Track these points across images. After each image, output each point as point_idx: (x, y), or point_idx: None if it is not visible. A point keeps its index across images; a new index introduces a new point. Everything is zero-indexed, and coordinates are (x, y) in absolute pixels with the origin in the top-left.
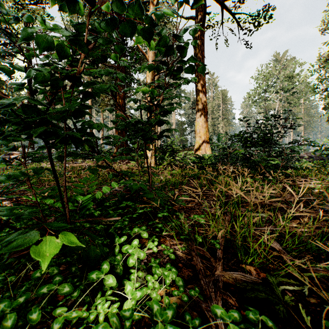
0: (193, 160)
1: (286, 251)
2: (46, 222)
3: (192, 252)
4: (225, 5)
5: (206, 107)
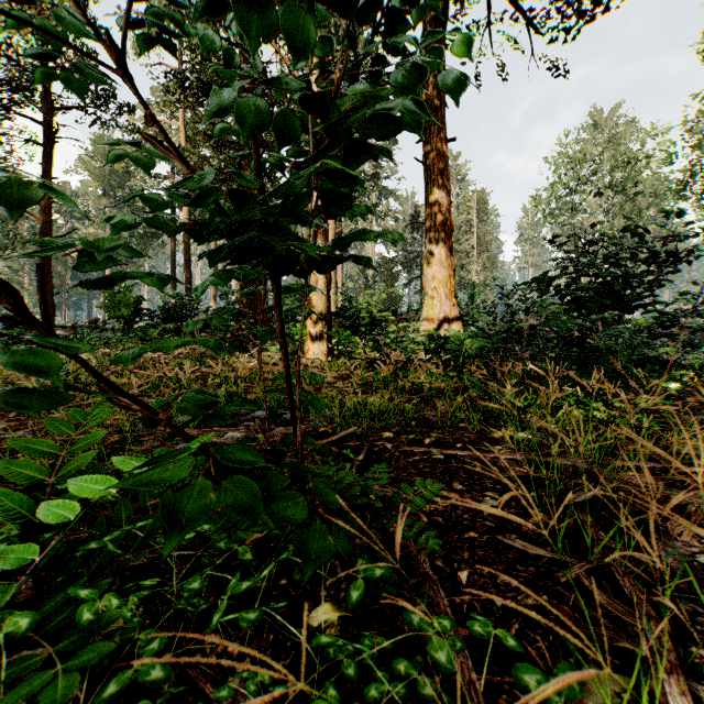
0: (422, 344)
1: None
2: None
3: None
4: None
5: (449, 220)
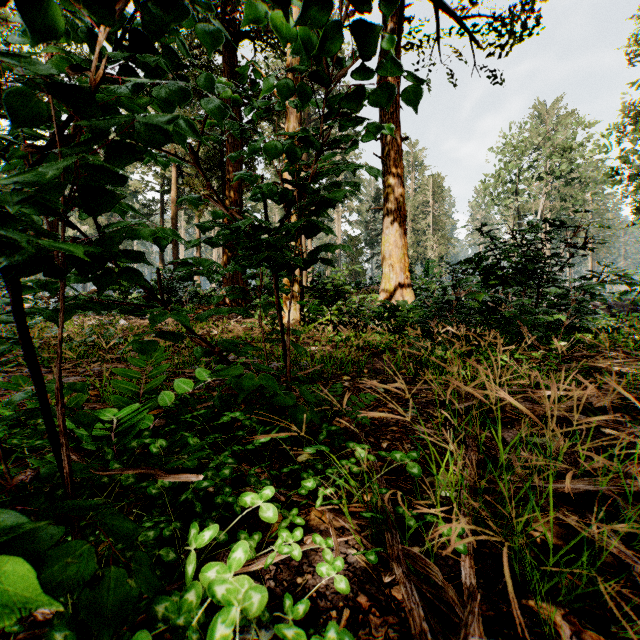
0: (378, 312)
1: (629, 549)
2: (9, 482)
3: (393, 565)
4: (441, 2)
5: (403, 207)
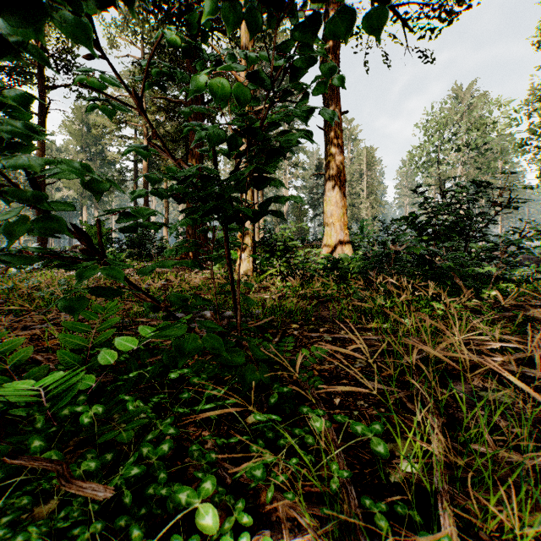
0: (321, 264)
1: None
2: None
3: None
4: None
5: (343, 172)
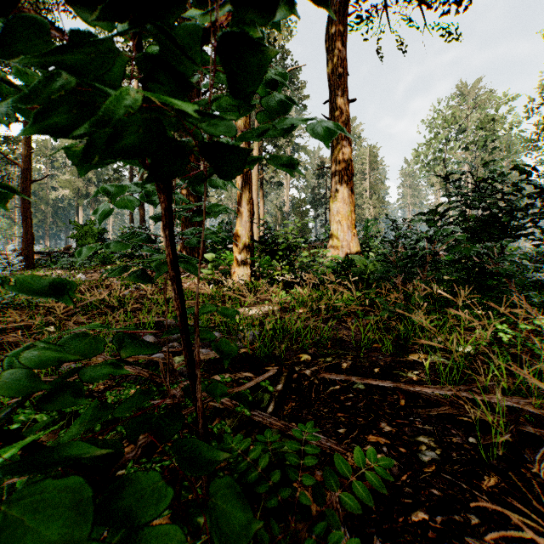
0: (330, 267)
1: None
2: None
3: None
4: None
5: (351, 165)
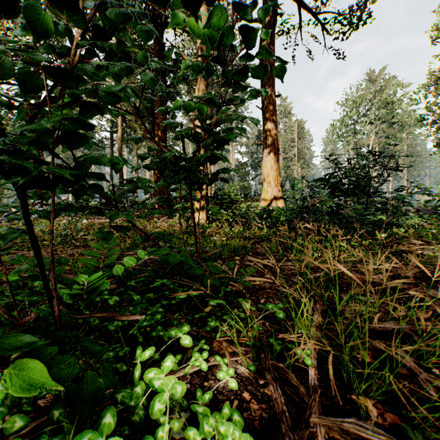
0: (259, 214)
1: (418, 365)
2: (20, 321)
3: (266, 373)
4: (303, 2)
5: (277, 142)
